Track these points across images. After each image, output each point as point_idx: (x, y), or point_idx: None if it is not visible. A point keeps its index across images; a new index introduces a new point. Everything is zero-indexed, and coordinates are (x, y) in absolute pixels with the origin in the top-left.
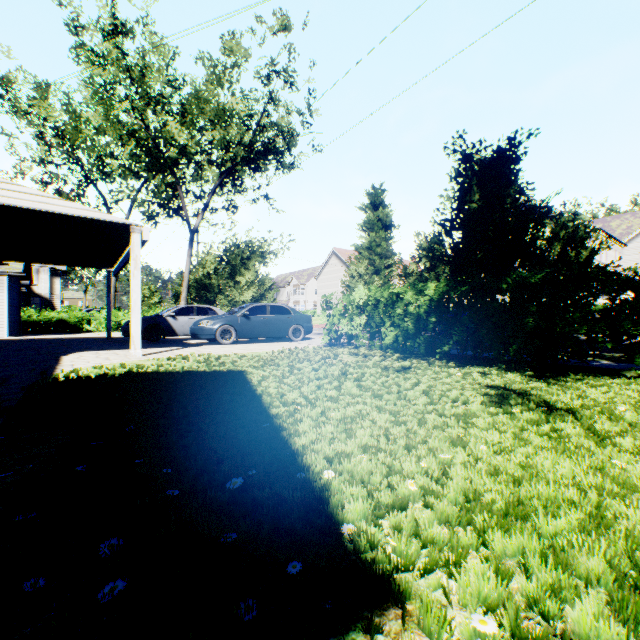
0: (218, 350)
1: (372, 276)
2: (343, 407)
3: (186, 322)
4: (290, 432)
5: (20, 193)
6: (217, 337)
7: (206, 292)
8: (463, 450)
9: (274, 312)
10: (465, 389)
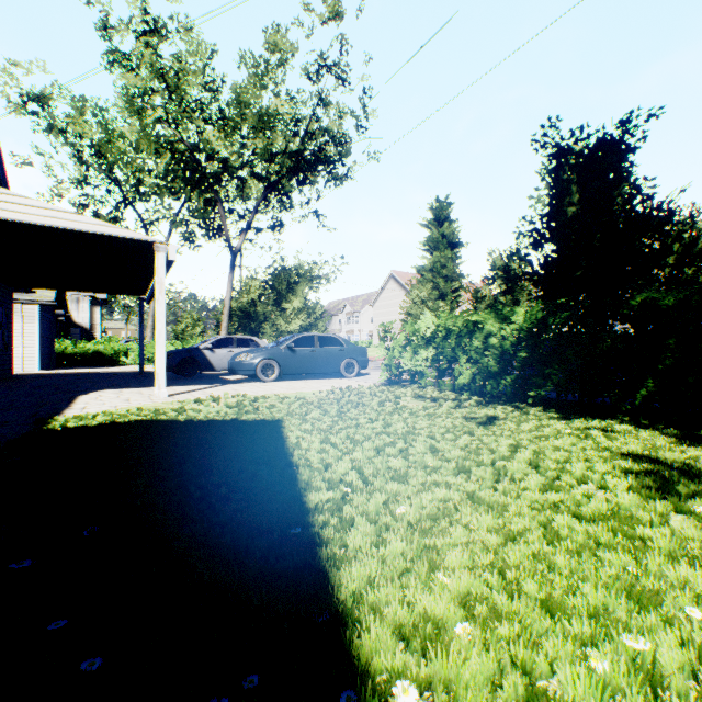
0: (257, 389)
1: (436, 302)
2: (416, 493)
3: (225, 355)
4: (333, 553)
5: (26, 206)
6: (258, 373)
7: (250, 321)
8: (660, 620)
9: (323, 344)
10: (592, 460)
